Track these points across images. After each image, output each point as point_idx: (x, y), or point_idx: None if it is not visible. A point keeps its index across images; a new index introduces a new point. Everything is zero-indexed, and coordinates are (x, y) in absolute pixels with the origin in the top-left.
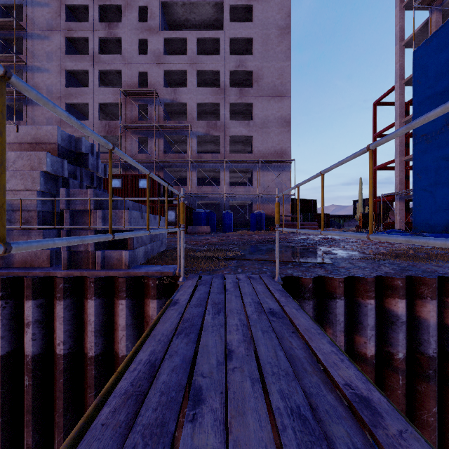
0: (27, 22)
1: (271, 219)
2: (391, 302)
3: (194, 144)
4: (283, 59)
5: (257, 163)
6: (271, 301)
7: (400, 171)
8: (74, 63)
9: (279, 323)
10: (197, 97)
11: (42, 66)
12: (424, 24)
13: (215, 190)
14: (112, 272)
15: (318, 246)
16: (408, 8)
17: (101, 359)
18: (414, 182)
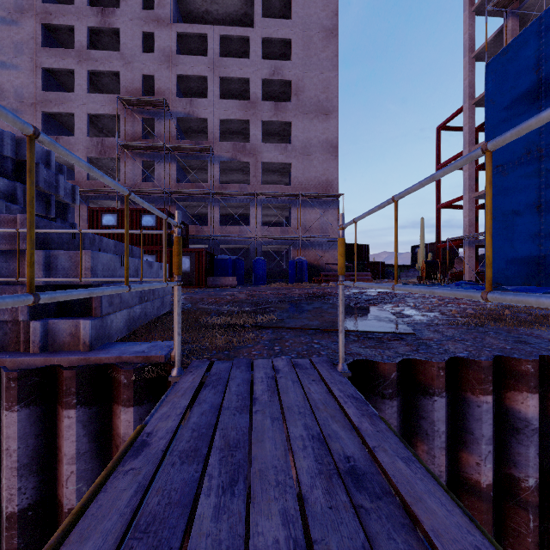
0: None
1: (314, 269)
2: (516, 397)
3: (217, 171)
4: (328, 68)
5: (296, 198)
6: (345, 430)
7: (469, 210)
8: (54, 59)
9: (381, 519)
10: (220, 112)
11: (8, 61)
12: (497, 32)
13: (243, 231)
14: (57, 358)
15: (381, 304)
16: (478, 13)
17: (31, 515)
18: None
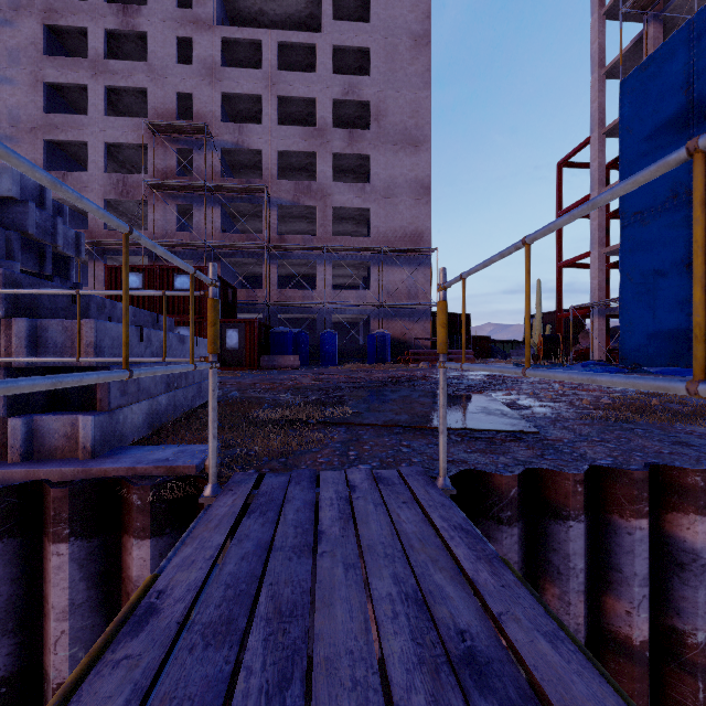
0: None
1: (399, 345)
2: (680, 520)
3: (273, 218)
4: (418, 86)
5: (377, 254)
6: (453, 584)
7: (598, 270)
8: (61, 71)
9: None
10: (278, 141)
11: None
12: (635, 41)
13: (308, 296)
14: (44, 470)
15: (489, 392)
16: (611, 16)
17: (5, 693)
18: (622, 287)
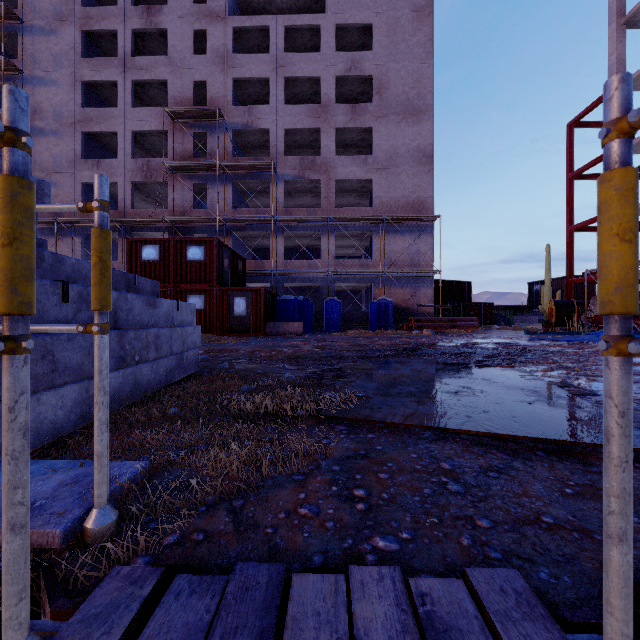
0: (24, 9)
1: (401, 312)
2: None
3: (280, 193)
4: (420, 56)
5: (379, 223)
6: None
7: None
8: (95, 70)
9: None
10: (284, 120)
11: (46, 77)
12: None
13: (312, 266)
14: None
15: (519, 365)
16: None
17: None
18: None
